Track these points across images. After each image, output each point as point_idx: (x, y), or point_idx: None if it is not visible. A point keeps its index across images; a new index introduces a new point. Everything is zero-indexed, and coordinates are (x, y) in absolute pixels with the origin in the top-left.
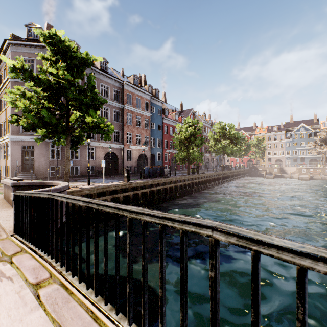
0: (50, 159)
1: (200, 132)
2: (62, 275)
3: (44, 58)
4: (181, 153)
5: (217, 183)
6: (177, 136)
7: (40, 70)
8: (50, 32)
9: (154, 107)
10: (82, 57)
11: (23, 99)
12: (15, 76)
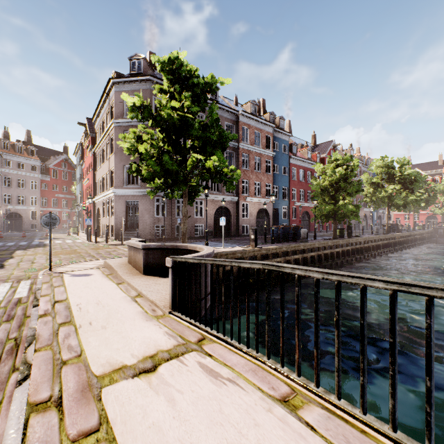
0: (155, 217)
1: (354, 173)
2: (312, 391)
3: (161, 91)
4: (325, 206)
5: (379, 252)
6: (318, 182)
7: (158, 106)
8: (171, 57)
9: (278, 143)
10: (204, 83)
11: (145, 143)
12: (135, 116)
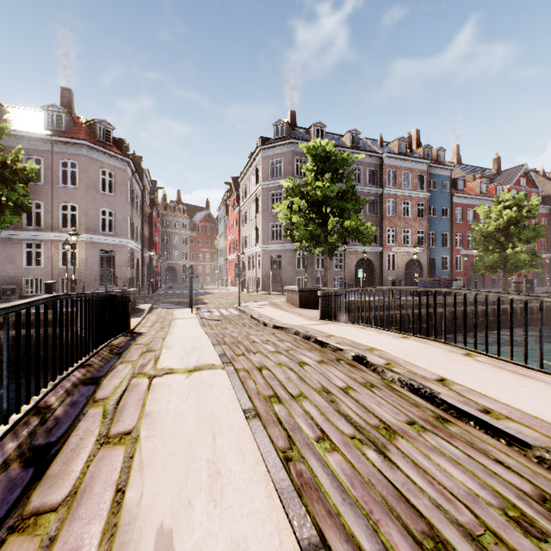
0: (296, 269)
1: (533, 214)
2: (372, 327)
3: (307, 170)
4: (487, 255)
5: None
6: (479, 228)
7: (305, 183)
8: (315, 145)
9: (435, 180)
10: (342, 158)
11: (296, 215)
12: (288, 195)
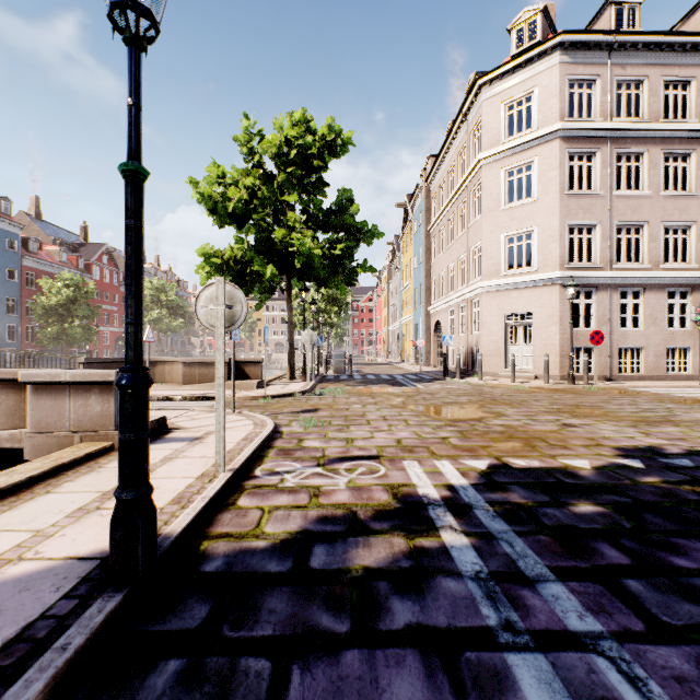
0: None
1: (92, 296)
2: None
3: None
4: (48, 328)
5: None
6: (41, 300)
7: None
8: None
9: None
10: None
11: None
12: None
